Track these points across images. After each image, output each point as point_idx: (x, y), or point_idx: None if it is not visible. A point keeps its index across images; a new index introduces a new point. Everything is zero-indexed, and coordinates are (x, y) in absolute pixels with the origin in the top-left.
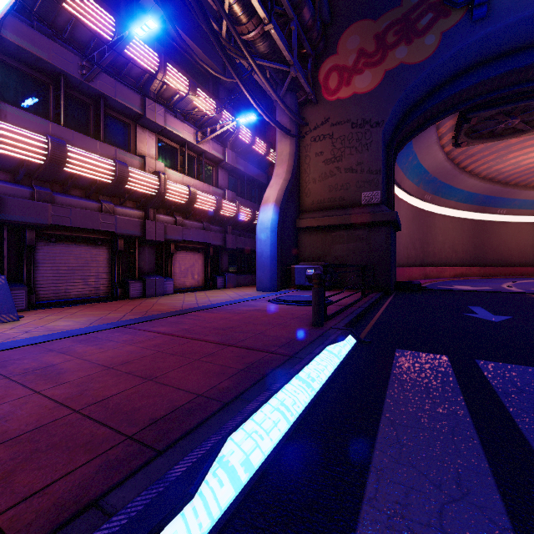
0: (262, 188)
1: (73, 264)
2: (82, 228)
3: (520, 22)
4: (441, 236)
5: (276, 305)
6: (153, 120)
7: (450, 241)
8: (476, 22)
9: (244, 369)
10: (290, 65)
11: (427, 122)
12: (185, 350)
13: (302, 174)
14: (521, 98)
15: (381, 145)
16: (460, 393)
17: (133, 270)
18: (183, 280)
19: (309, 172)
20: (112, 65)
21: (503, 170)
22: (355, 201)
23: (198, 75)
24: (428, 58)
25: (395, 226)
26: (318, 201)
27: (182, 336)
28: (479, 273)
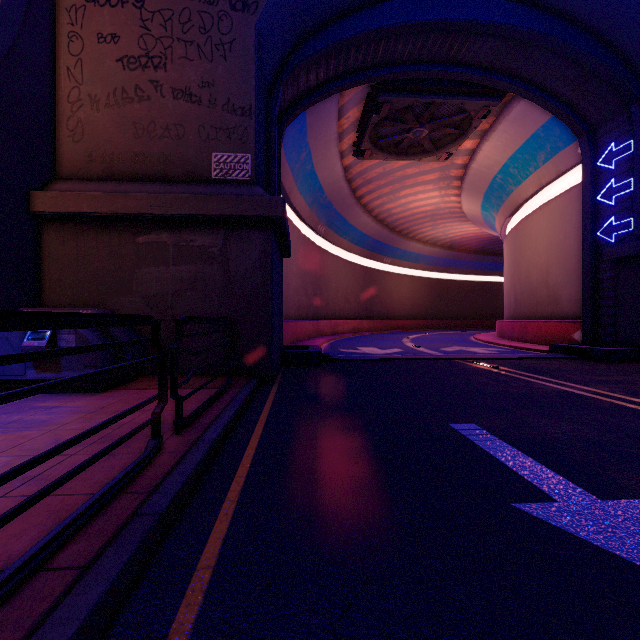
0: None
1: None
2: None
3: None
4: (335, 282)
5: None
6: None
7: (344, 289)
8: None
9: None
10: None
11: (330, 83)
12: None
13: (60, 79)
14: (438, 89)
15: (254, 55)
16: None
17: None
18: None
19: (82, 77)
20: None
21: (393, 212)
22: (198, 169)
23: None
24: None
25: (281, 239)
26: (105, 156)
27: None
28: (369, 327)
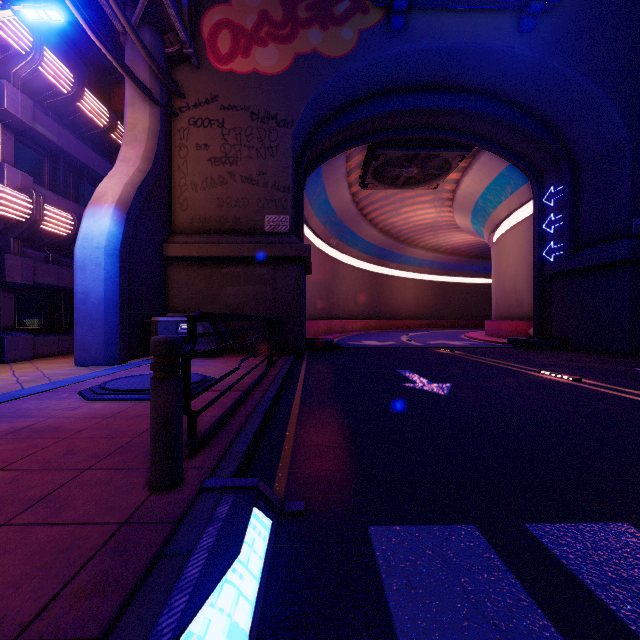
0: None
1: None
2: None
3: (431, 52)
4: (345, 287)
5: (90, 406)
6: None
7: (353, 292)
8: (394, 33)
9: None
10: None
11: (339, 146)
12: None
13: (174, 173)
14: (421, 145)
15: (291, 154)
16: None
17: None
18: None
19: (187, 171)
20: None
21: (396, 224)
22: (256, 226)
23: None
24: (345, 56)
25: (306, 266)
26: (201, 219)
27: None
28: (376, 326)
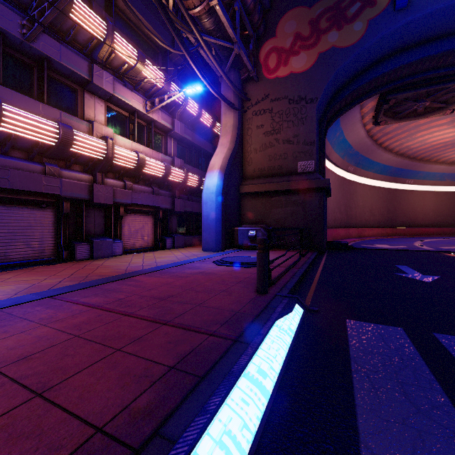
0: (208, 157)
1: (13, 226)
2: (23, 190)
3: (435, 13)
4: (362, 202)
5: (220, 267)
6: (101, 87)
7: (369, 206)
8: (399, 11)
9: (174, 366)
10: (234, 42)
11: (353, 101)
12: (109, 333)
13: (244, 145)
14: (432, 82)
15: (315, 119)
16: (441, 391)
17: (80, 233)
18: (132, 241)
19: (251, 143)
20: (57, 29)
21: (412, 147)
22: (292, 169)
23: (148, 49)
24: (356, 43)
25: (326, 192)
26: (259, 169)
27: (112, 310)
28: (392, 233)
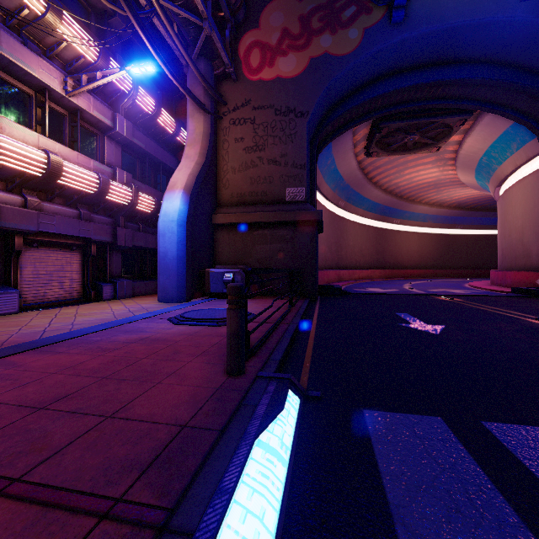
0: (171, 175)
1: None
2: None
3: (430, 35)
4: (352, 241)
5: (177, 328)
6: None
7: (359, 246)
8: (395, 25)
9: None
10: (204, 18)
11: (346, 124)
12: None
13: (219, 162)
14: (422, 115)
15: (306, 138)
16: None
17: None
18: (42, 291)
19: (228, 159)
20: None
21: (400, 184)
22: (279, 197)
23: (72, 2)
24: (352, 53)
25: (319, 227)
26: (238, 194)
27: None
28: (381, 275)
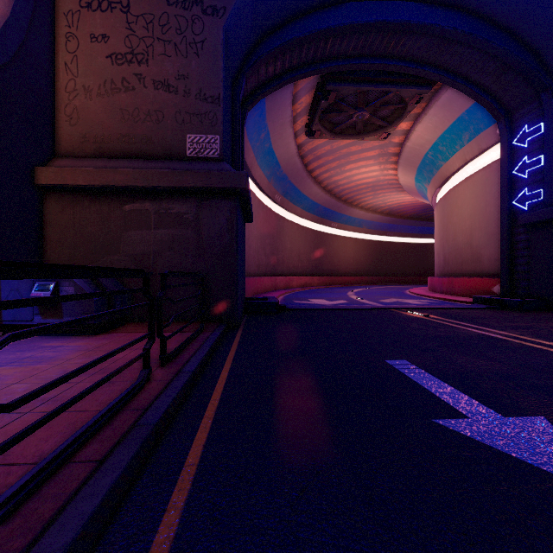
0: None
1: None
2: None
3: None
4: (290, 244)
5: None
6: None
7: (297, 250)
8: None
9: None
10: None
11: (285, 74)
12: None
13: (59, 73)
14: (377, 79)
15: (222, 52)
16: None
17: None
18: None
19: (77, 71)
20: None
21: (339, 183)
22: (175, 148)
23: None
24: None
25: (244, 207)
26: (96, 137)
27: None
28: (319, 282)
